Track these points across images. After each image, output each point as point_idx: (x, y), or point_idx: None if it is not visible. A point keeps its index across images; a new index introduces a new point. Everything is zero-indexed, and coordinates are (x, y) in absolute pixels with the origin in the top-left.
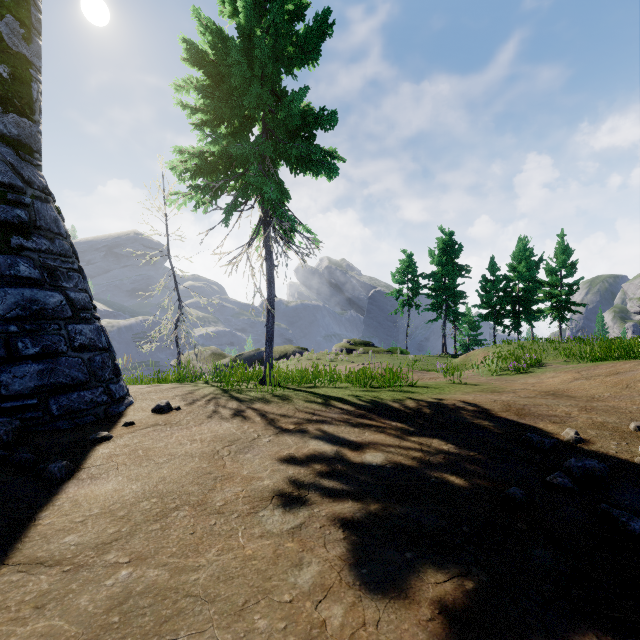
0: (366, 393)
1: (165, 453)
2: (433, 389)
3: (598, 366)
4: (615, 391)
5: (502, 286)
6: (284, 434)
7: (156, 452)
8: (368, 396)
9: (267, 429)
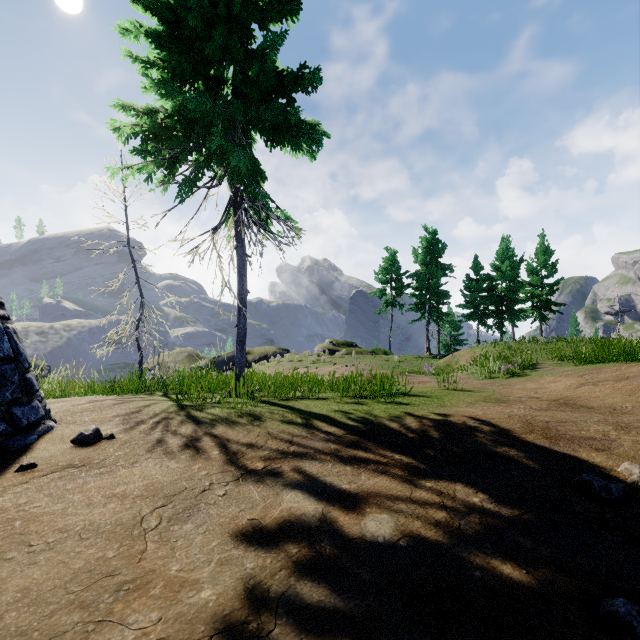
0: (355, 407)
1: (56, 526)
2: (430, 399)
3: (601, 369)
4: (637, 400)
5: (486, 286)
6: (248, 480)
7: (42, 524)
8: (359, 412)
9: (225, 471)
